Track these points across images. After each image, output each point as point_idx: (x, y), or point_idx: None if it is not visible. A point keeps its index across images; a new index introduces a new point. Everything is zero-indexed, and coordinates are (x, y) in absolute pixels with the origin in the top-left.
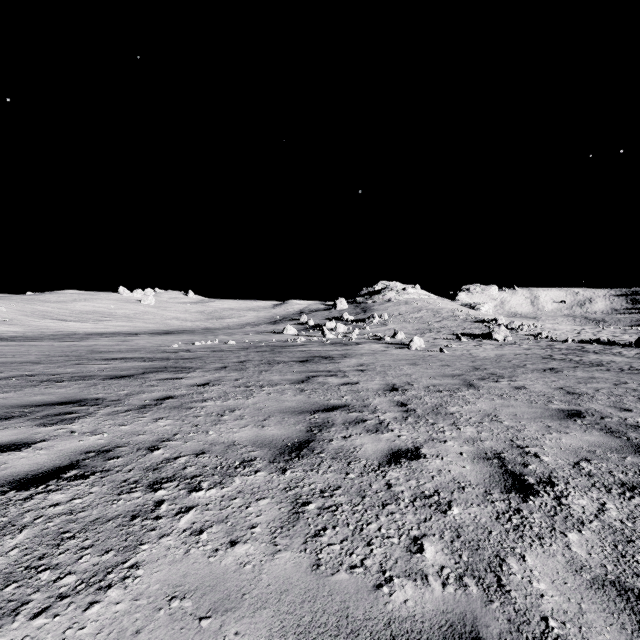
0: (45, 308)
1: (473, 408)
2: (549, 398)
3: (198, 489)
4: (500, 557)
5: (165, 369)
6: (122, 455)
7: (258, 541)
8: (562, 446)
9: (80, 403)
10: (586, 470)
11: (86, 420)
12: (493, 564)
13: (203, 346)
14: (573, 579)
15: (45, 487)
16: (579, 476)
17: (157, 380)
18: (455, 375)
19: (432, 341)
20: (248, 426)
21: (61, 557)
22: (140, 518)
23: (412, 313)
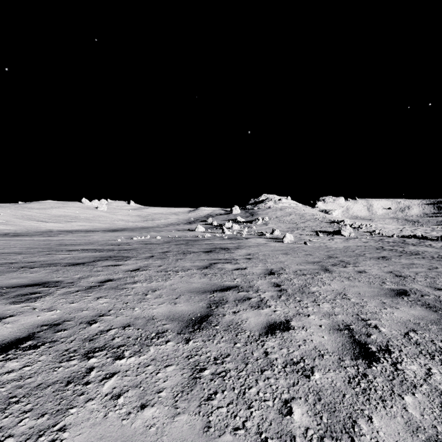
0: (31, 213)
1: (328, 288)
2: (383, 280)
3: (121, 357)
4: (352, 419)
5: (109, 258)
6: (68, 328)
7: (163, 404)
8: (395, 319)
9: (44, 285)
10: (414, 339)
11: (46, 299)
12: (347, 425)
13: (138, 240)
14: (411, 440)
15: (5, 356)
16: (409, 344)
17: (102, 266)
18: (315, 262)
19: (299, 236)
20: (164, 303)
21: (5, 420)
22: (73, 383)
23: (285, 216)
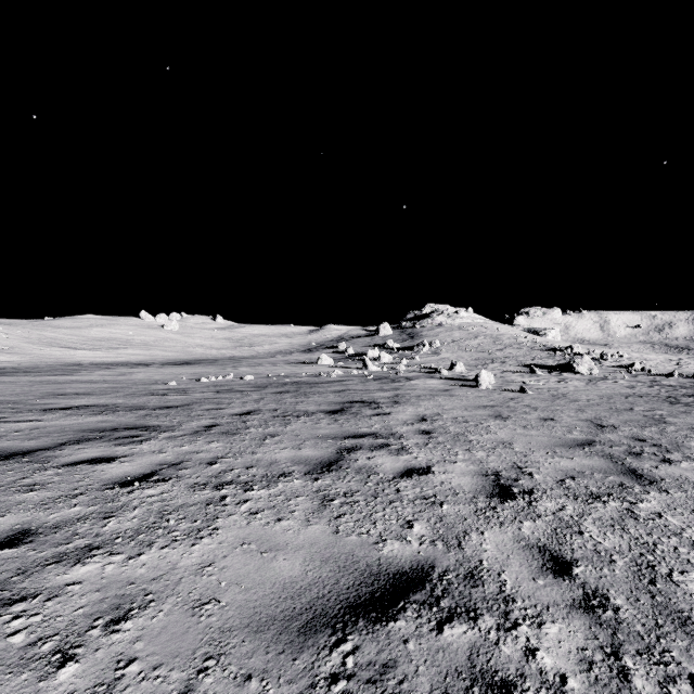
0: (55, 334)
1: None
2: None
3: None
4: None
5: (110, 433)
6: None
7: None
8: None
9: None
10: None
11: None
12: None
13: (210, 383)
14: None
15: None
16: None
17: (62, 466)
18: (582, 443)
19: (500, 375)
20: None
21: None
22: None
23: (468, 340)
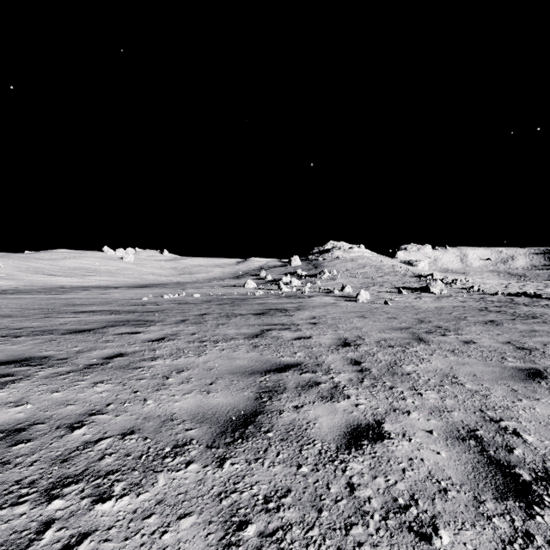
0: (38, 265)
1: (429, 367)
2: (501, 354)
3: (106, 497)
4: None
5: (127, 322)
6: (34, 437)
7: None
8: (540, 419)
9: (24, 362)
10: None
11: (18, 385)
12: None
13: (170, 299)
14: None
15: None
16: None
17: (115, 335)
18: (403, 328)
19: (376, 294)
20: (192, 392)
21: None
22: None
23: (357, 269)
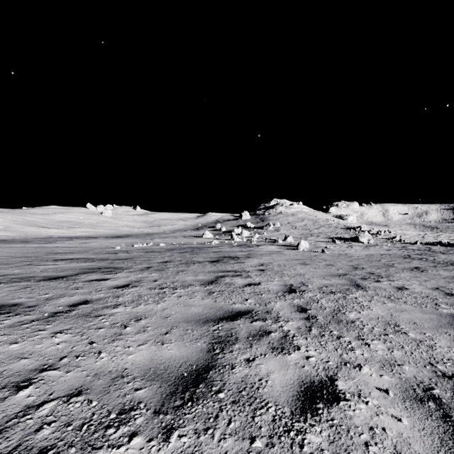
0: (32, 218)
1: (370, 314)
2: (434, 300)
3: None
4: None
5: (98, 270)
6: None
7: None
8: None
9: None
10: None
11: None
12: None
13: (140, 248)
14: None
15: None
16: None
17: (85, 281)
18: (340, 275)
19: (314, 243)
20: (147, 343)
21: None
22: None
23: (297, 222)
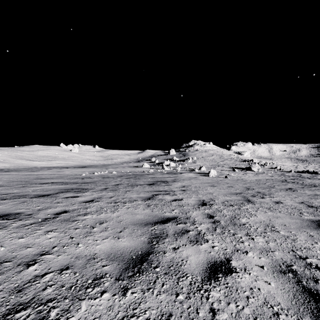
0: (22, 154)
1: (256, 219)
2: (299, 210)
3: None
4: None
5: (71, 190)
6: (2, 272)
7: None
8: None
9: (4, 217)
10: None
11: None
12: None
13: (98, 175)
14: None
15: None
16: None
17: (63, 198)
18: (237, 193)
19: (220, 171)
20: (108, 238)
21: None
22: None
23: (208, 156)
